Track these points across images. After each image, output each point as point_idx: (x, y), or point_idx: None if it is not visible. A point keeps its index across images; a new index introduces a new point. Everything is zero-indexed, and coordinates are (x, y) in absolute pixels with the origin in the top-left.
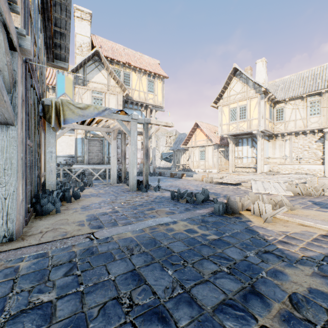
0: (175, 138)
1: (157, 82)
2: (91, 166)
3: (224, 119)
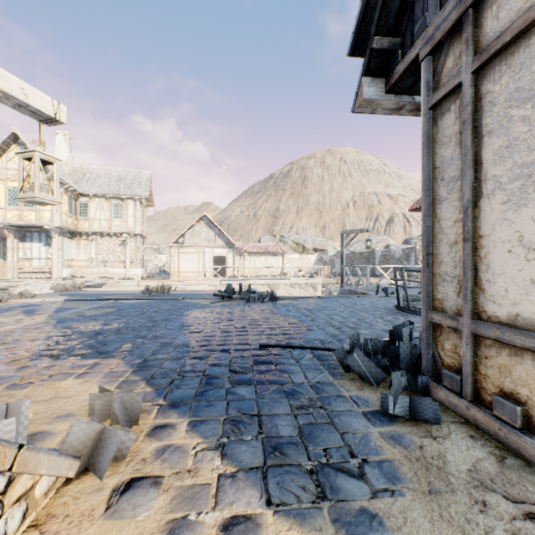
0: None
1: None
2: None
3: None
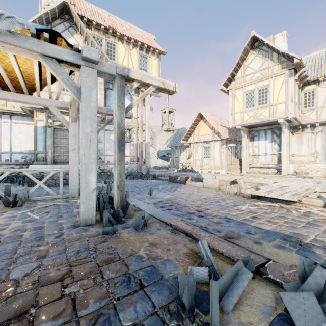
0: (173, 135)
1: (151, 58)
2: (58, 166)
3: (237, 106)
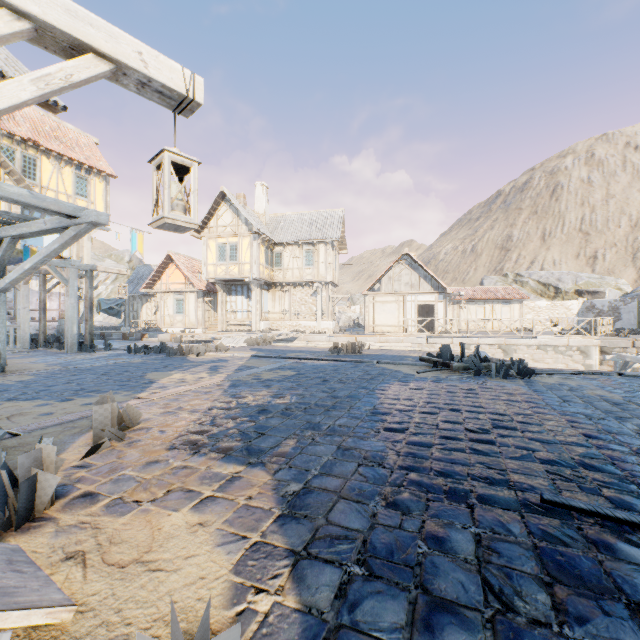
0: (130, 267)
1: (94, 181)
2: None
3: (210, 257)
